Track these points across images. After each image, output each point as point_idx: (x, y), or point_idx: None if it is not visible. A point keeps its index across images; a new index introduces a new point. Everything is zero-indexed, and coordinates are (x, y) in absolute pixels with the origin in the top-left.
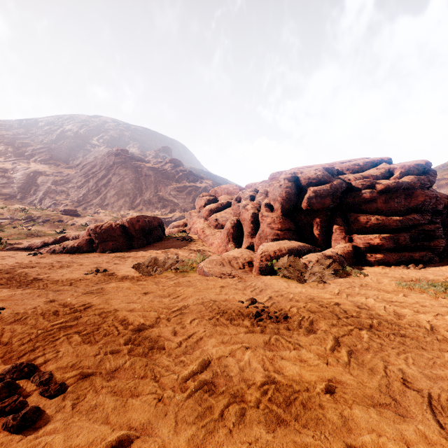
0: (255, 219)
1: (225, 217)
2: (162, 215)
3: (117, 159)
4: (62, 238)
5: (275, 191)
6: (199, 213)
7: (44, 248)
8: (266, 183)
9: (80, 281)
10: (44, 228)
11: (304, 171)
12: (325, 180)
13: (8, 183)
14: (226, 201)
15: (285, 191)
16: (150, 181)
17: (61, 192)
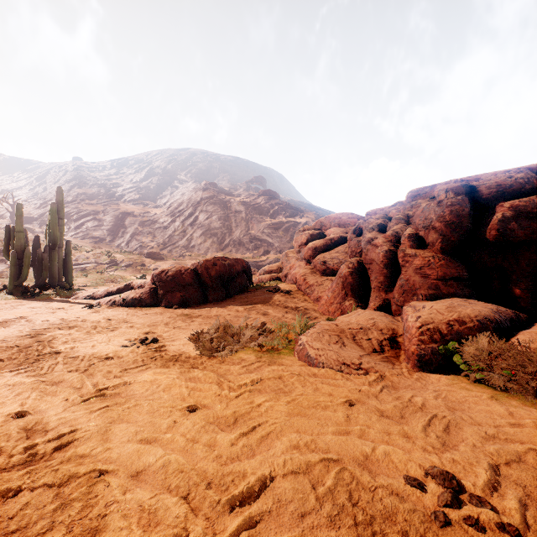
0: (392, 260)
1: (338, 258)
2: (254, 257)
3: (204, 195)
4: (127, 286)
5: (428, 213)
6: (298, 254)
7: (105, 298)
8: (402, 205)
9: (107, 360)
10: (126, 273)
11: (482, 177)
12: (535, 186)
13: (98, 225)
14: (338, 235)
15: (451, 211)
16: (240, 218)
17: (147, 233)
